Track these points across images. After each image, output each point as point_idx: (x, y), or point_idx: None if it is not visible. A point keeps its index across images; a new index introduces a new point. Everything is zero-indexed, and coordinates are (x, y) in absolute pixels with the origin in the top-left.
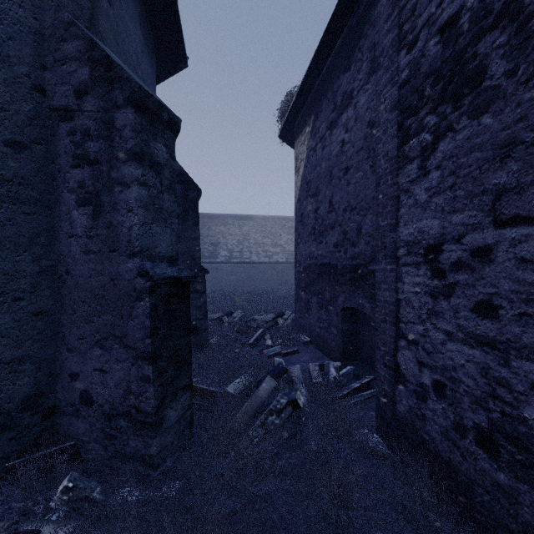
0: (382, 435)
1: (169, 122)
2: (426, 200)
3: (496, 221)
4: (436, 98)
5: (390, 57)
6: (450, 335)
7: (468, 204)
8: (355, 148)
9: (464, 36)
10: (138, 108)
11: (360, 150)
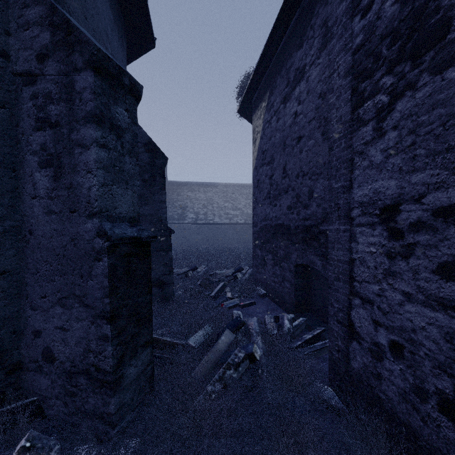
0: (335, 388)
1: (131, 87)
2: (382, 161)
3: None
4: (393, 58)
5: (343, 25)
6: (408, 296)
7: (430, 162)
8: (307, 118)
9: None
10: (98, 71)
11: (311, 120)
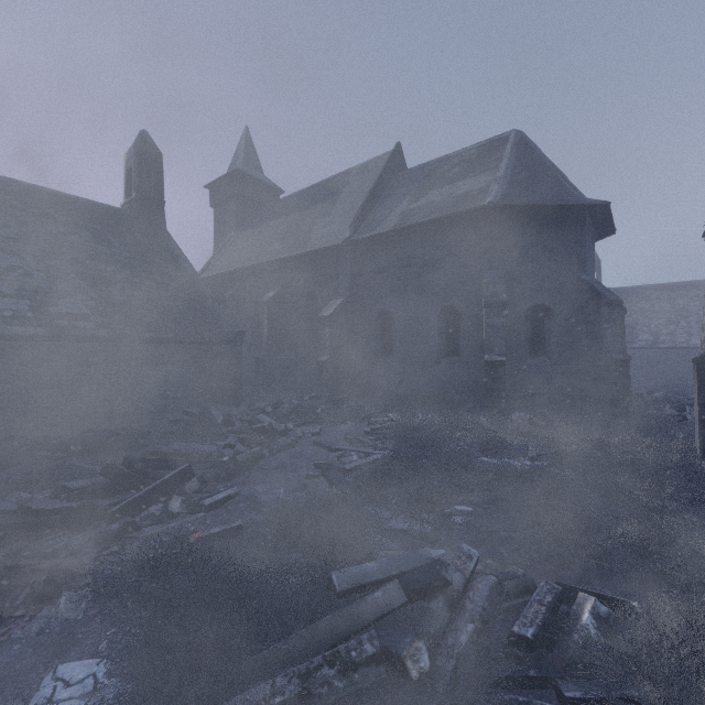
0: None
1: (619, 304)
2: None
3: None
4: None
5: None
6: None
7: None
8: None
9: None
10: (609, 306)
11: None
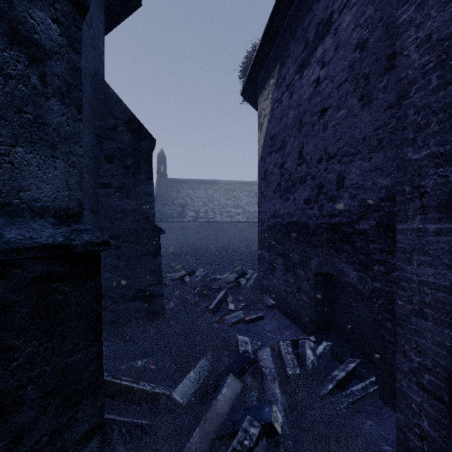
0: None
1: None
2: None
3: None
4: None
5: None
6: None
7: None
8: (334, 82)
9: None
10: None
11: (342, 83)
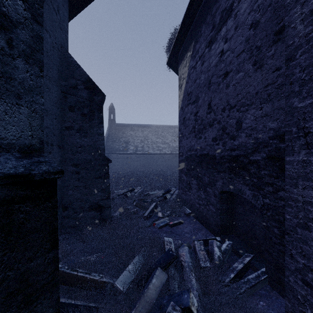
0: None
1: None
2: None
3: None
4: None
5: None
6: None
7: None
8: (235, 53)
9: None
10: None
11: (240, 53)
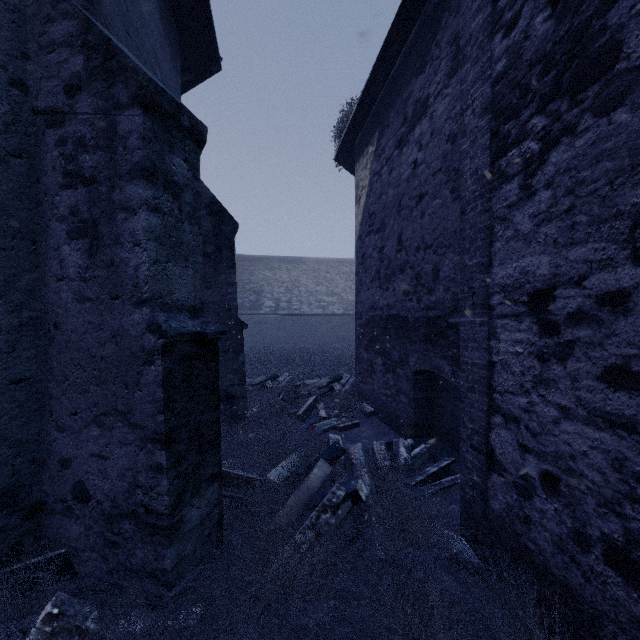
0: (469, 538)
1: (191, 129)
2: (531, 230)
3: (637, 255)
4: (546, 92)
5: (480, 45)
6: (566, 412)
7: (593, 232)
8: (430, 169)
9: (587, 4)
10: (148, 108)
11: (437, 172)
